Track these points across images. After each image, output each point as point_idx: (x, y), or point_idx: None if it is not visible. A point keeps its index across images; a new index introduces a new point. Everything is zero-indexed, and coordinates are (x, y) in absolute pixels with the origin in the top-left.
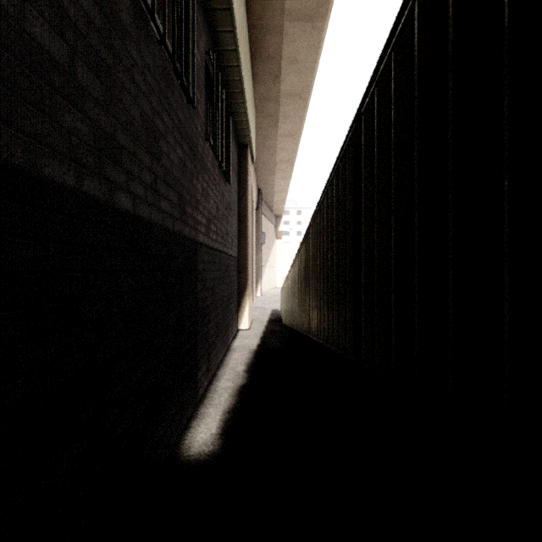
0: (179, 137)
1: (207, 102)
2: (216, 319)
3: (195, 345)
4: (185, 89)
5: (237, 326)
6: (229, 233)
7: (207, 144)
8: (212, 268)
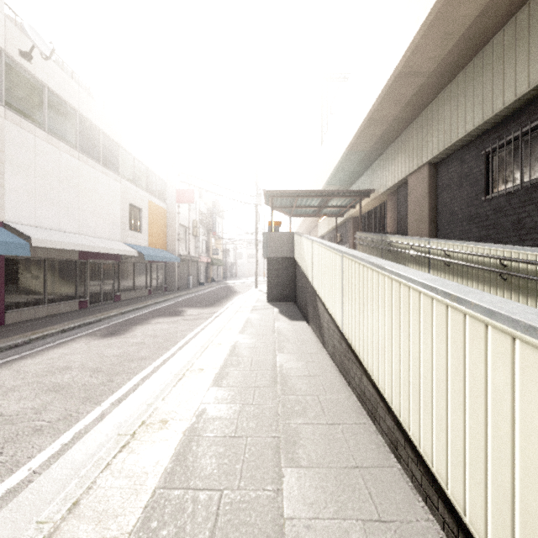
0: None
1: None
2: None
3: None
4: None
5: None
6: None
7: None
8: None
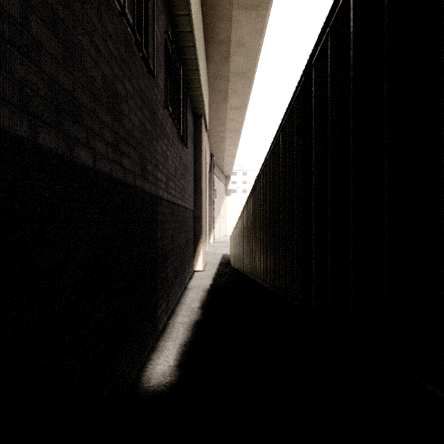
0: (140, 103)
1: (166, 76)
2: (174, 263)
3: (155, 286)
4: (145, 60)
5: (193, 268)
6: (186, 189)
7: (167, 112)
8: (171, 219)
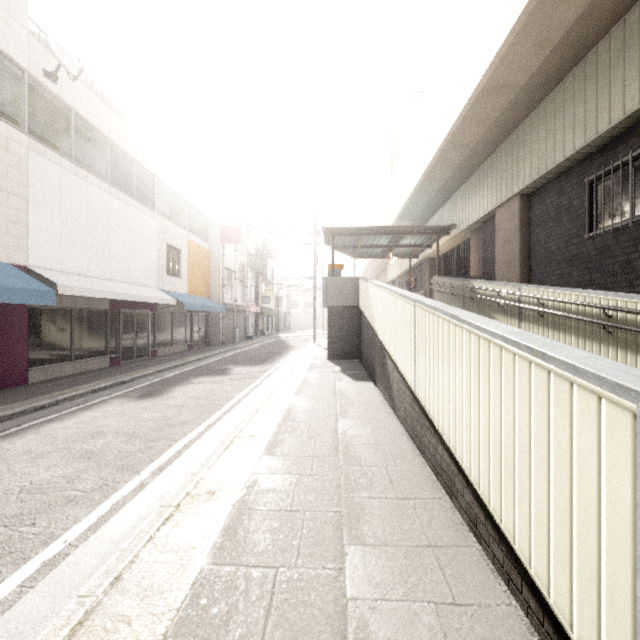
0: None
1: None
2: None
3: None
4: None
5: None
6: None
7: None
8: None
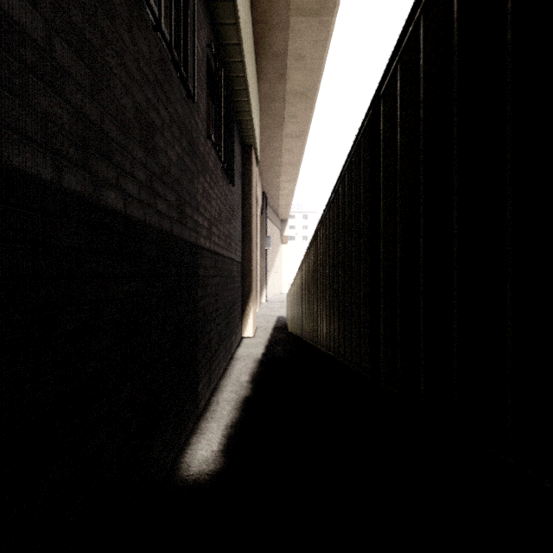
0: (178, 133)
1: (209, 99)
2: (218, 327)
3: (195, 355)
4: (184, 81)
5: (241, 334)
6: (232, 237)
7: (209, 142)
8: (215, 273)
